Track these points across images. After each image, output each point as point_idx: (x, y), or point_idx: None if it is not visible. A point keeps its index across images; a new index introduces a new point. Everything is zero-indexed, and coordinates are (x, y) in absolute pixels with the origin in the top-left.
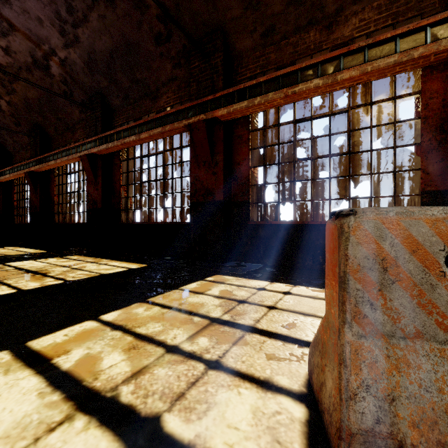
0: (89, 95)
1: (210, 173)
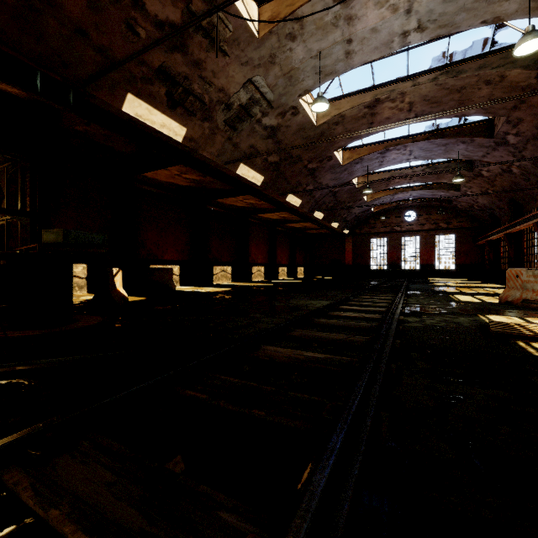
0: None
1: None
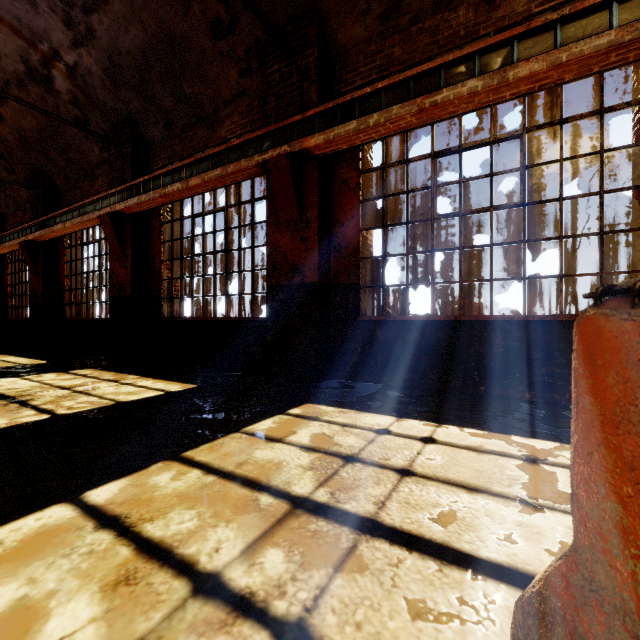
0: (113, 123)
1: (297, 240)
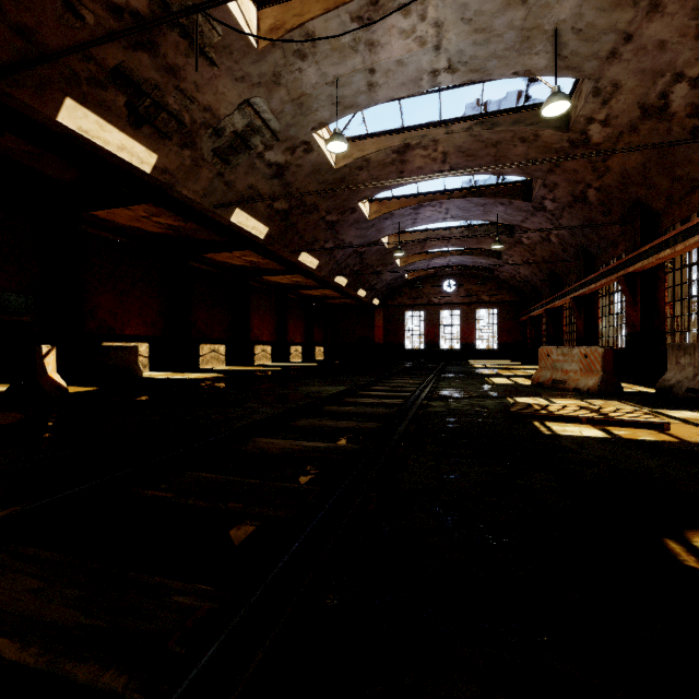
0: (576, 249)
1: (634, 311)
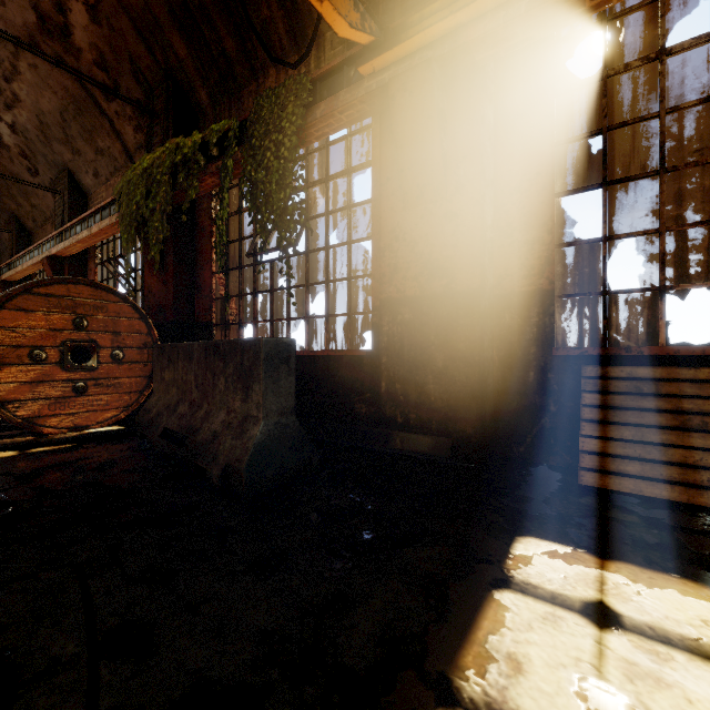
0: None
1: None
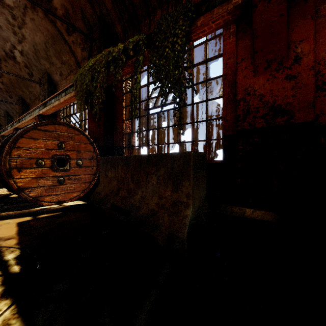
0: (4, 111)
1: None
